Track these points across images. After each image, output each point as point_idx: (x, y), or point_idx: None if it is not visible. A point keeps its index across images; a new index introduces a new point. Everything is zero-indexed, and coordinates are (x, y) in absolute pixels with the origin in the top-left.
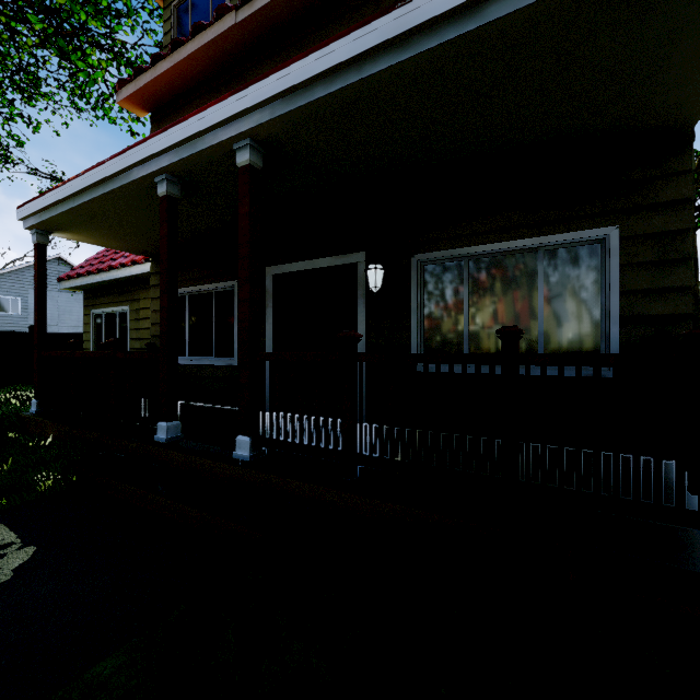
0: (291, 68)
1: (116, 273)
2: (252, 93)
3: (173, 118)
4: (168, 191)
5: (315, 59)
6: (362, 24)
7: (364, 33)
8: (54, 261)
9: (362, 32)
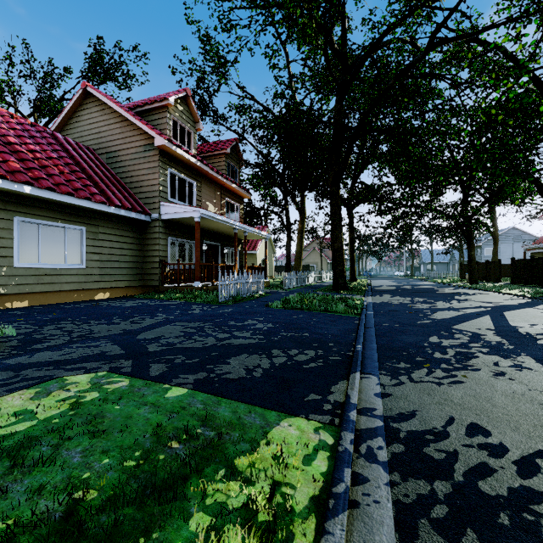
0: None
1: (539, 250)
2: None
3: None
4: None
5: None
6: None
7: None
8: (510, 230)
9: None
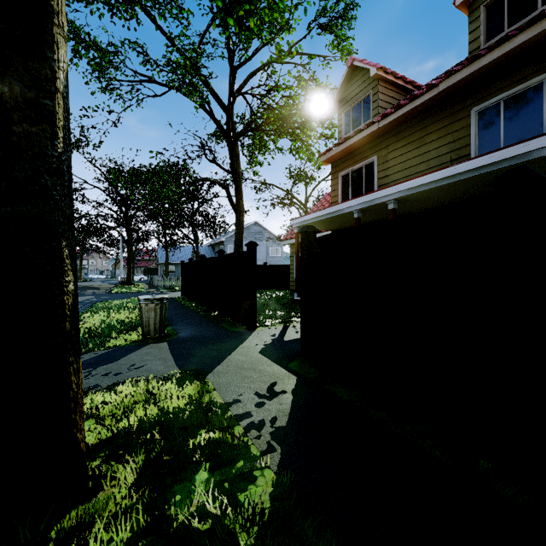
0: (411, 181)
1: None
2: (395, 188)
3: (342, 166)
4: (358, 216)
5: (420, 180)
6: (437, 171)
7: (438, 174)
8: (253, 225)
9: (437, 173)
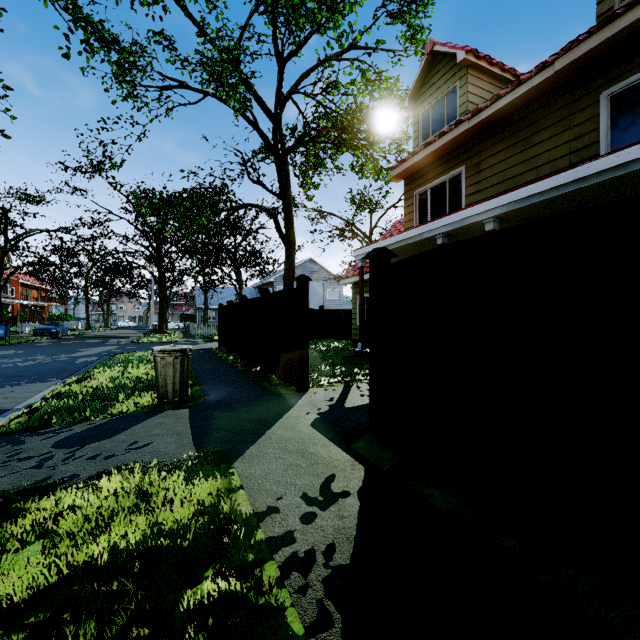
0: (519, 190)
1: None
2: (497, 201)
3: (419, 181)
4: (443, 242)
5: (533, 187)
6: (559, 173)
7: (561, 177)
8: (307, 262)
9: (559, 176)
